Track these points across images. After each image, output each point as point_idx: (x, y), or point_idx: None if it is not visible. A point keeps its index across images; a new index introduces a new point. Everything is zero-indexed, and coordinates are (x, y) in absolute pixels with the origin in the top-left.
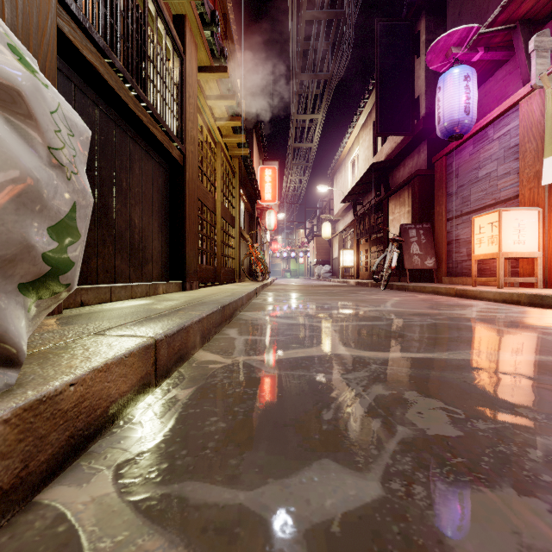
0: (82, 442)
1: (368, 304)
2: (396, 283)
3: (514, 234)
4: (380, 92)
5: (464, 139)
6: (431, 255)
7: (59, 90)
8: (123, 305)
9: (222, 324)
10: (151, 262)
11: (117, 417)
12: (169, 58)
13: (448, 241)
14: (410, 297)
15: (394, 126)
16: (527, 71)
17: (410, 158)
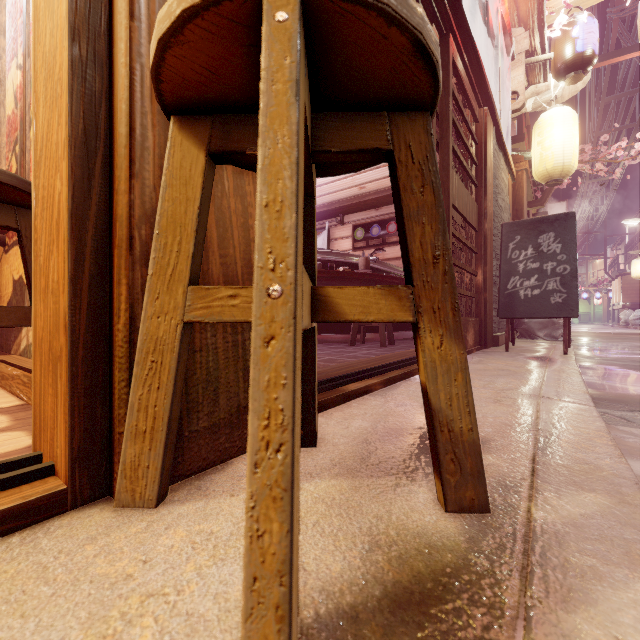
0: None
1: None
2: None
3: None
4: None
5: None
6: None
7: None
8: None
9: None
10: None
11: None
12: None
13: None
14: None
15: None
16: None
17: None
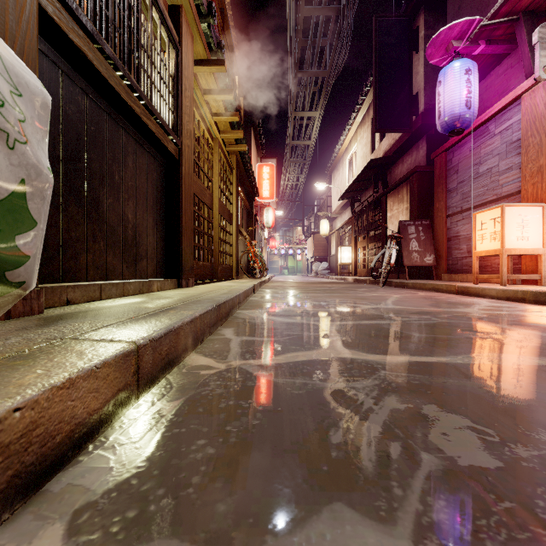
0: (33, 479)
1: (369, 302)
2: (395, 280)
3: (517, 230)
4: (379, 88)
5: (464, 134)
6: (430, 252)
7: (44, 75)
8: (112, 304)
9: (218, 324)
10: (145, 259)
11: (85, 440)
12: (164, 49)
13: (447, 238)
14: (410, 294)
15: (393, 122)
16: (530, 63)
17: (408, 154)
